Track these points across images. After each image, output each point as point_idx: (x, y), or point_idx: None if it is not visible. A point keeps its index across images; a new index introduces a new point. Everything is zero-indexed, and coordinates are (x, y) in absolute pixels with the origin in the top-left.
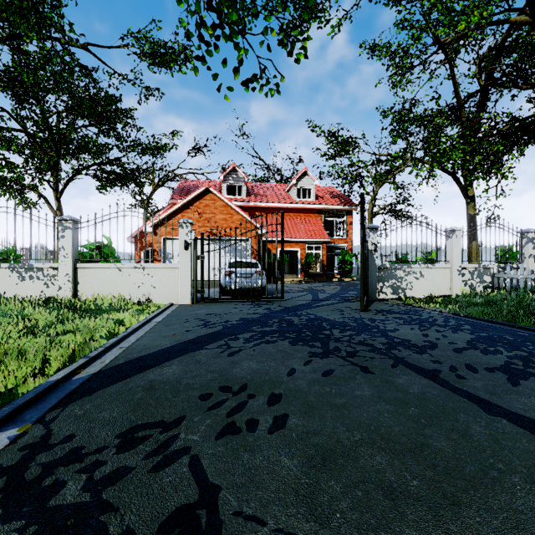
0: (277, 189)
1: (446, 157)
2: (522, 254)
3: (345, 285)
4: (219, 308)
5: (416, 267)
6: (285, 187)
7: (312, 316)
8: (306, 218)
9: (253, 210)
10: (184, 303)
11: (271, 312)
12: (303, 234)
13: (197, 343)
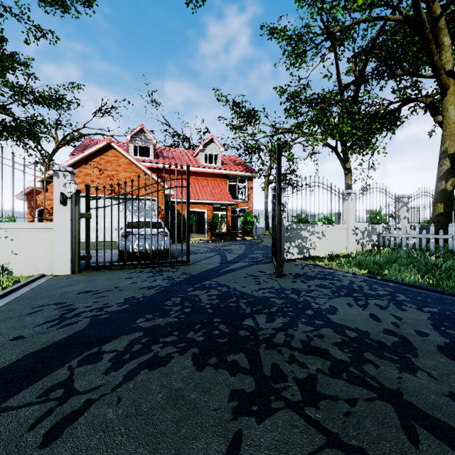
0: (185, 154)
1: (338, 129)
2: (399, 216)
3: (249, 244)
4: (105, 279)
5: (319, 228)
6: (193, 153)
7: (224, 288)
8: (212, 182)
9: (162, 171)
10: (60, 273)
11: (172, 283)
12: (209, 196)
13: (2, 383)
